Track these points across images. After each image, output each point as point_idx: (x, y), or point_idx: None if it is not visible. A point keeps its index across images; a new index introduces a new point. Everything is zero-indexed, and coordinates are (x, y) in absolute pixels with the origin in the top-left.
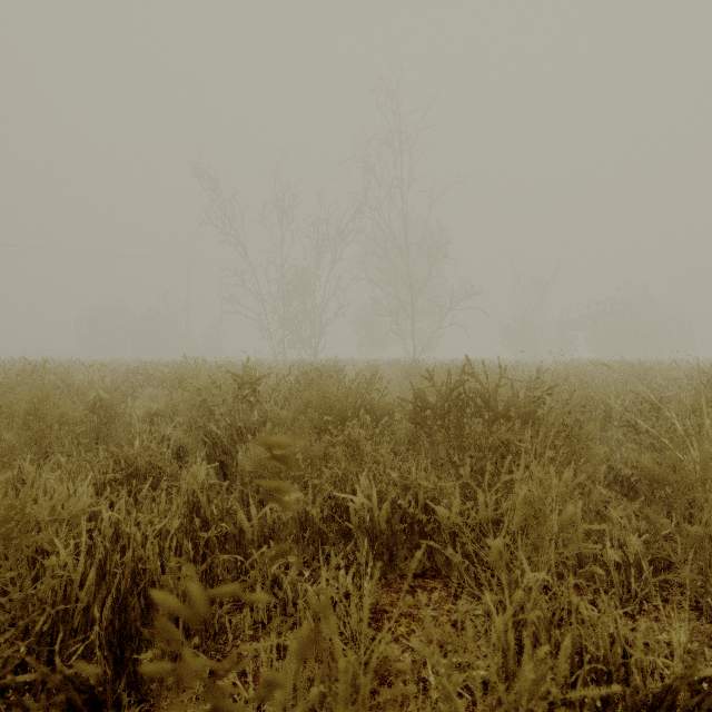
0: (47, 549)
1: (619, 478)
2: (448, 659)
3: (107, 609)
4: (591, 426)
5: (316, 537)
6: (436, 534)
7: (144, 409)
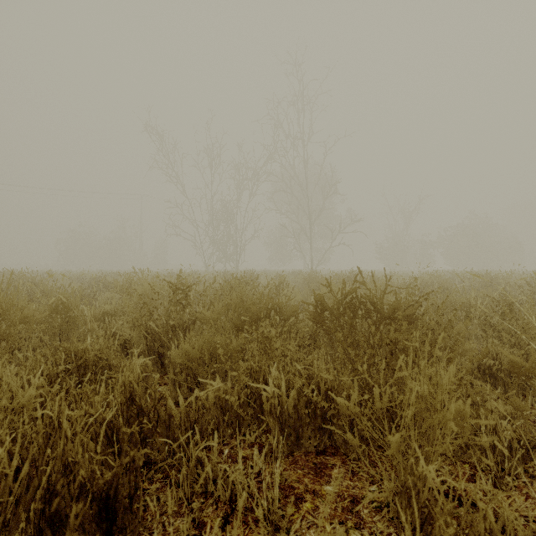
0: None
1: (481, 367)
2: (349, 535)
3: (38, 500)
4: (460, 325)
5: (234, 419)
6: (336, 419)
7: (98, 310)
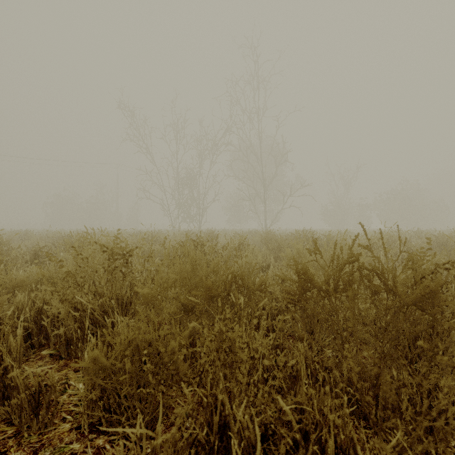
0: None
1: None
2: None
3: None
4: None
5: None
6: None
7: (24, 278)
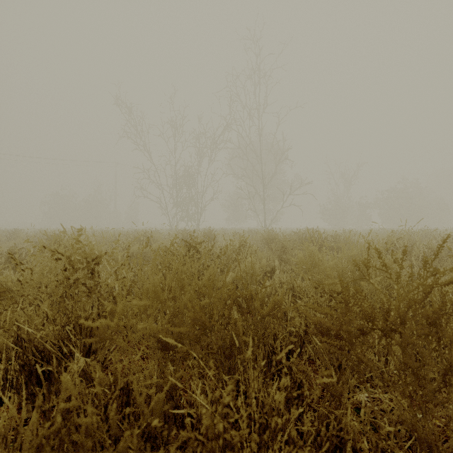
0: None
1: None
2: None
3: None
4: None
5: None
6: None
7: None
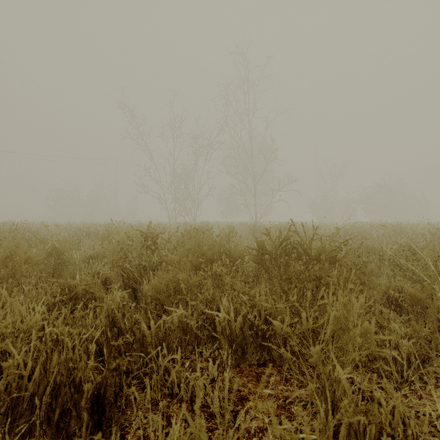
0: (9, 351)
1: (390, 299)
2: (282, 425)
3: (47, 395)
4: (372, 265)
5: (193, 339)
6: (273, 338)
7: (84, 254)
